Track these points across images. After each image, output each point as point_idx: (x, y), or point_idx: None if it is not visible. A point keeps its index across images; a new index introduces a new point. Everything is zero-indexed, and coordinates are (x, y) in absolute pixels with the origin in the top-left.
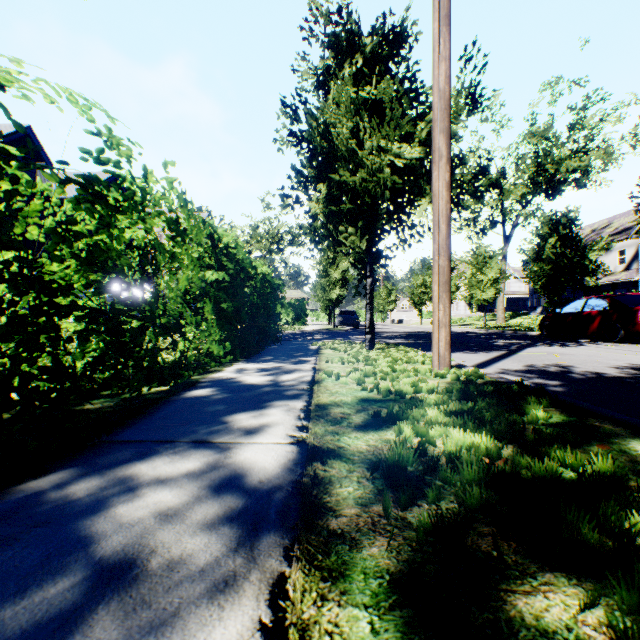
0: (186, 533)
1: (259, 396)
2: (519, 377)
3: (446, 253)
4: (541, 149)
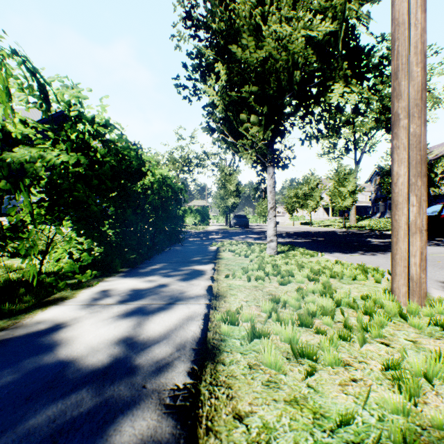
0: None
1: None
2: None
3: (422, 113)
4: (384, 94)
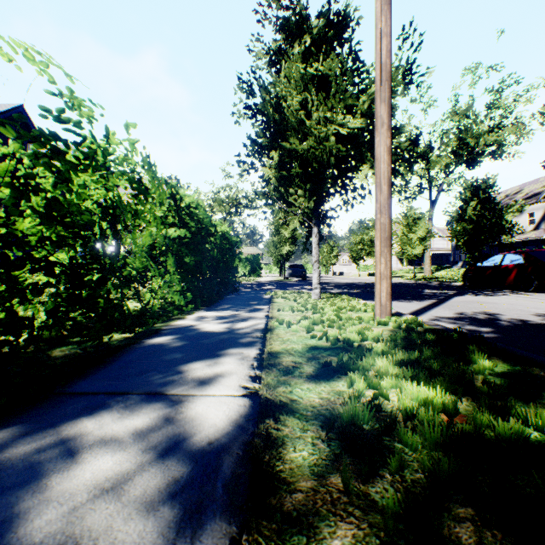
0: (119, 516)
1: (215, 344)
2: (452, 324)
3: (387, 211)
4: (462, 125)
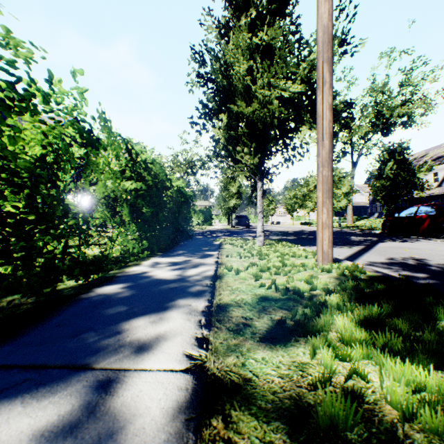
0: None
1: (164, 294)
2: (388, 269)
3: (329, 165)
4: (379, 100)
